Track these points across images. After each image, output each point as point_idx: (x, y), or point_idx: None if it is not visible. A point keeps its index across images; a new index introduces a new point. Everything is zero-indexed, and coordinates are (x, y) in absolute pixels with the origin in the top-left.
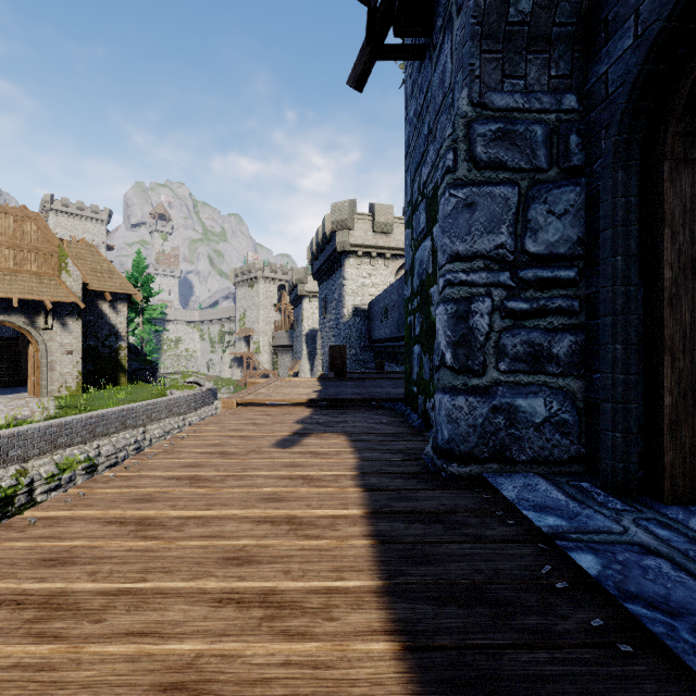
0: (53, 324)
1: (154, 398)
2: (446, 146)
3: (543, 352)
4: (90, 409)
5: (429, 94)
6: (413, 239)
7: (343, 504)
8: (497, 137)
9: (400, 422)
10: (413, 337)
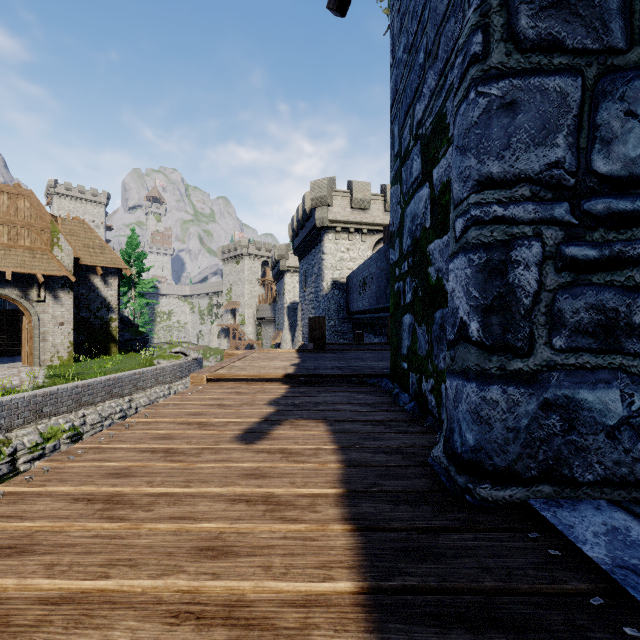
0: (46, 297)
1: (142, 367)
2: (470, 26)
3: (619, 321)
4: (78, 378)
5: (425, 11)
6: (403, 194)
7: (322, 564)
8: (550, 4)
9: (389, 404)
10: (403, 306)
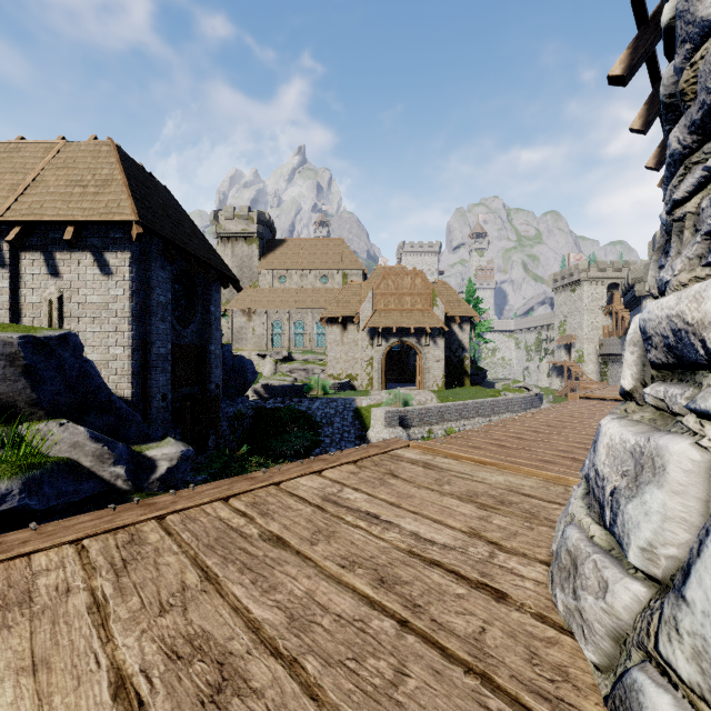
0: (429, 342)
1: (493, 397)
2: None
3: None
4: (455, 400)
5: None
6: None
7: None
8: None
9: None
10: None
